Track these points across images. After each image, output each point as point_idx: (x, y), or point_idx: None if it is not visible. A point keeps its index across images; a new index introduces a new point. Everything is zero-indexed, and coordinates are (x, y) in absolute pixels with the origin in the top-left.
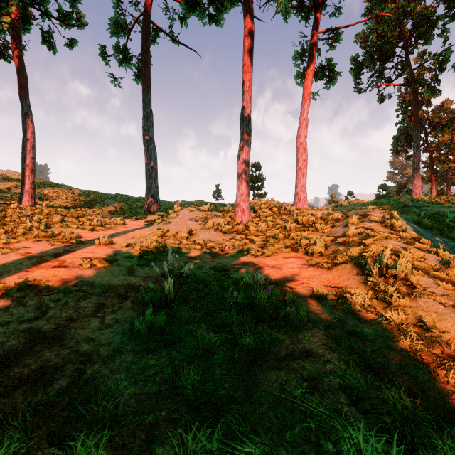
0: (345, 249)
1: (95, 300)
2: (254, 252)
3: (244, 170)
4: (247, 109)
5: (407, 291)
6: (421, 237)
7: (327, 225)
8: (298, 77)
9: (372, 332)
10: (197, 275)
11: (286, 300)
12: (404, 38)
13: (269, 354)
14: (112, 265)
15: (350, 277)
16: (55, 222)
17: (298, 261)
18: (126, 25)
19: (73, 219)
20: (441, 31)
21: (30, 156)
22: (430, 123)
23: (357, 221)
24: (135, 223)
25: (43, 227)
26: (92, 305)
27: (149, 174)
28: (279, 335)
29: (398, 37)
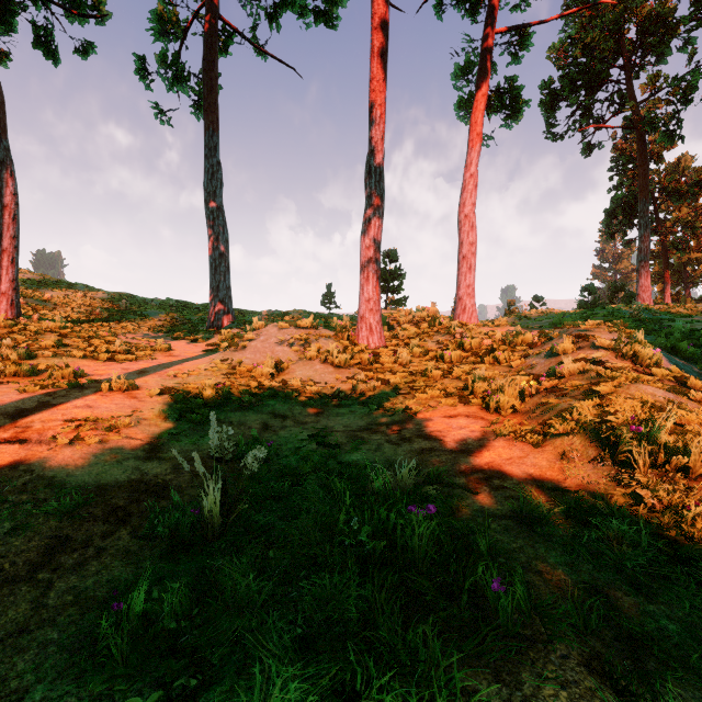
0: (560, 402)
1: (52, 528)
2: (390, 405)
3: (372, 258)
4: (378, 154)
5: None
6: (687, 378)
7: (515, 354)
8: (460, 107)
9: (684, 631)
10: (283, 455)
11: (471, 542)
12: (624, 52)
13: None
14: (118, 437)
15: (586, 466)
16: (45, 347)
17: (472, 424)
18: (178, 21)
19: (80, 341)
20: (684, 42)
21: (9, 234)
22: (662, 189)
23: (571, 348)
24: (189, 348)
25: (14, 357)
26: (40, 544)
27: (216, 266)
28: (470, 679)
29: (615, 51)
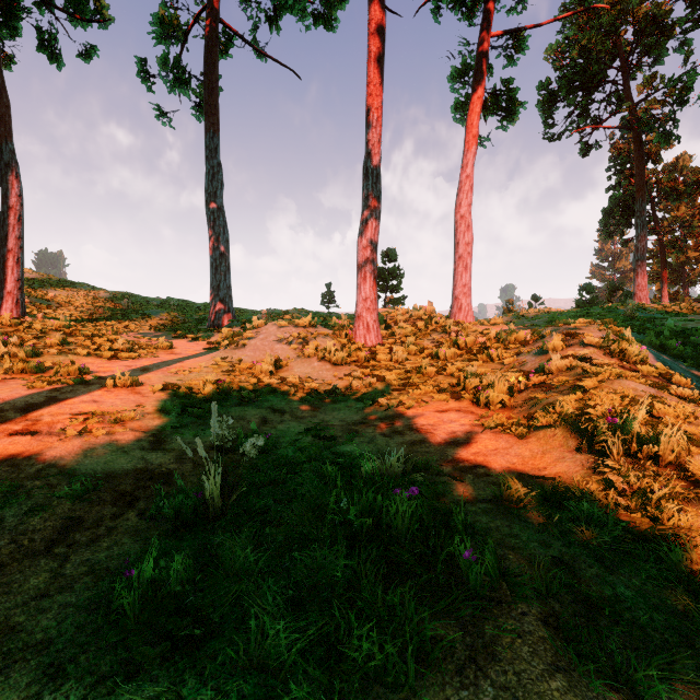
0: (547, 397)
1: (65, 510)
2: (385, 400)
3: (369, 258)
4: (374, 157)
5: (685, 490)
6: (673, 374)
7: (508, 351)
8: (457, 109)
9: (638, 597)
10: (280, 447)
11: (449, 520)
12: (621, 53)
13: (416, 693)
14: (124, 429)
15: (566, 456)
16: (50, 345)
17: (463, 418)
18: (179, 25)
19: (84, 340)
20: (680, 43)
21: (14, 234)
22: (660, 189)
23: (561, 345)
24: (190, 346)
25: (21, 354)
26: (55, 523)
27: (216, 266)
28: (439, 629)
29: (612, 52)
